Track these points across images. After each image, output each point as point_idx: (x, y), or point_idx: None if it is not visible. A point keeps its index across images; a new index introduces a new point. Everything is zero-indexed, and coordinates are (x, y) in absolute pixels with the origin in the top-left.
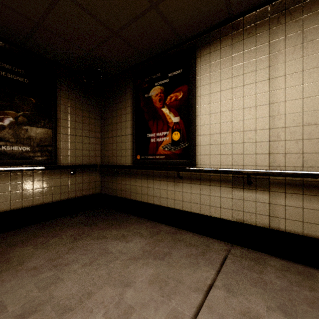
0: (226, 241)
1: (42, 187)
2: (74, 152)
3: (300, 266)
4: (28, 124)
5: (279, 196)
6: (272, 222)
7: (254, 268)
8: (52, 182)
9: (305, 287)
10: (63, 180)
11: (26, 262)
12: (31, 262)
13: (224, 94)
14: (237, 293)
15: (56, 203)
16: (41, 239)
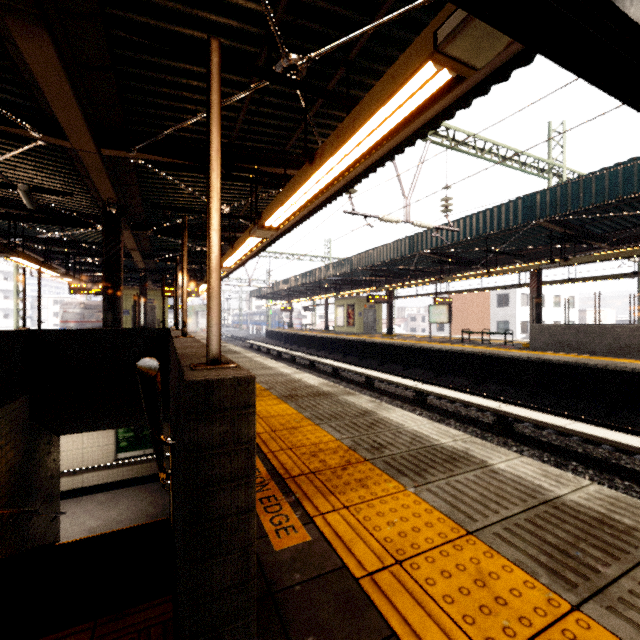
0: (65, 499)
1: None
2: None
3: (93, 495)
4: None
5: (86, 475)
6: (84, 485)
7: (76, 503)
8: None
9: (91, 500)
10: None
11: None
12: None
13: (64, 440)
14: (69, 511)
15: None
16: None
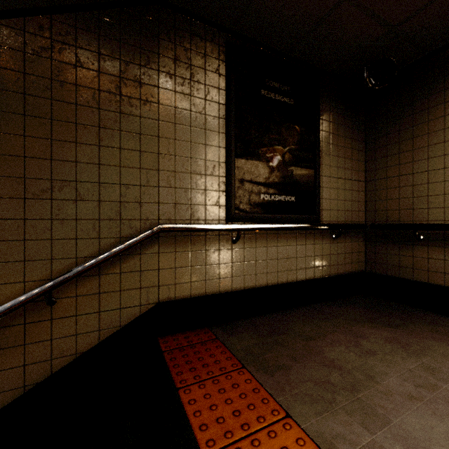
0: None
1: (304, 255)
2: (335, 204)
3: None
4: (292, 163)
5: None
6: None
7: None
8: (313, 248)
9: None
10: (324, 247)
11: (375, 377)
12: (387, 381)
13: None
14: None
15: (317, 280)
16: (342, 337)
